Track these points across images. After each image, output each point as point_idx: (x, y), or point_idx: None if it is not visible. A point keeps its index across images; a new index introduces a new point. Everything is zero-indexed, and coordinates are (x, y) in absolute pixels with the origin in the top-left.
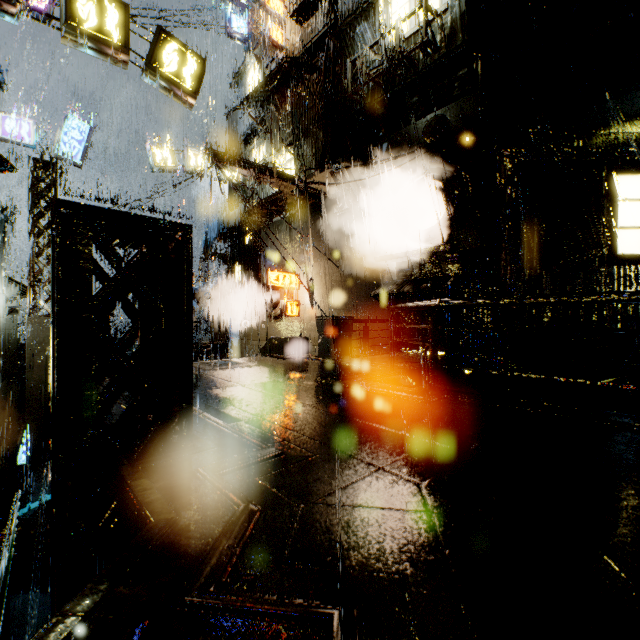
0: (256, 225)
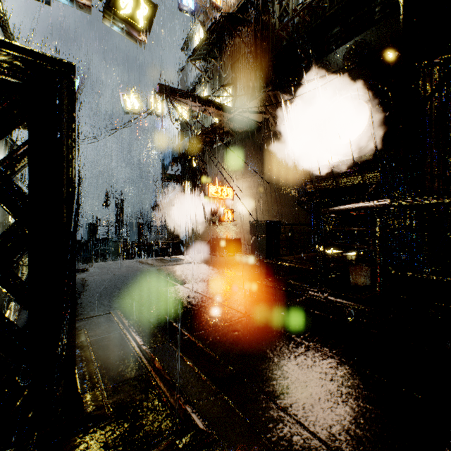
0: (200, 152)
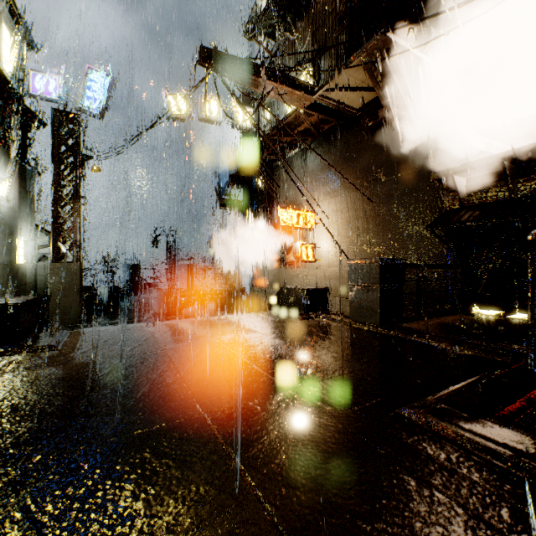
0: (268, 166)
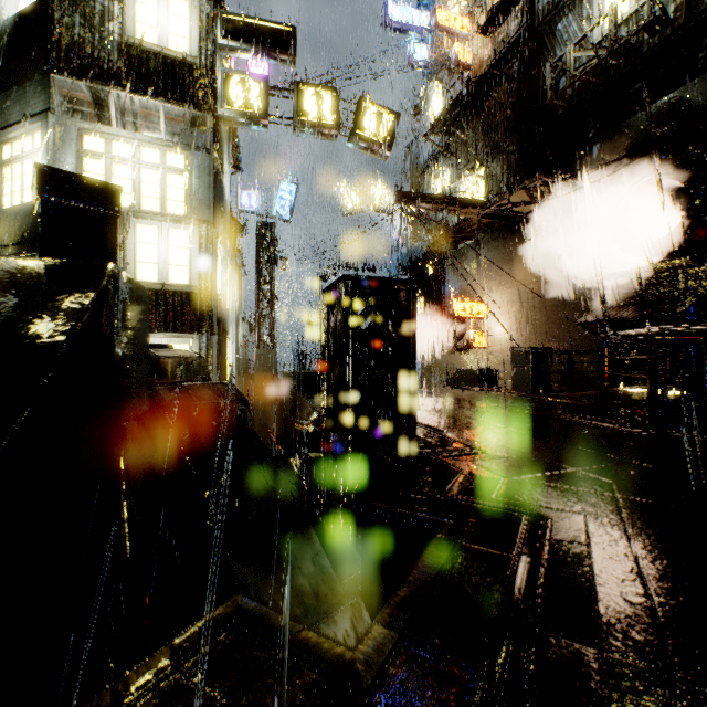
0: (439, 254)
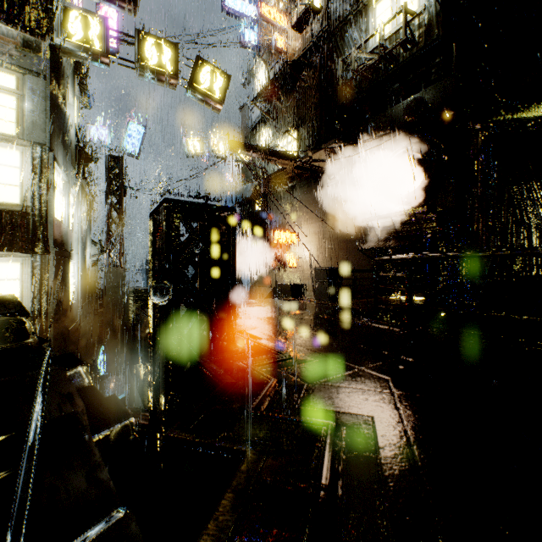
0: (264, 195)
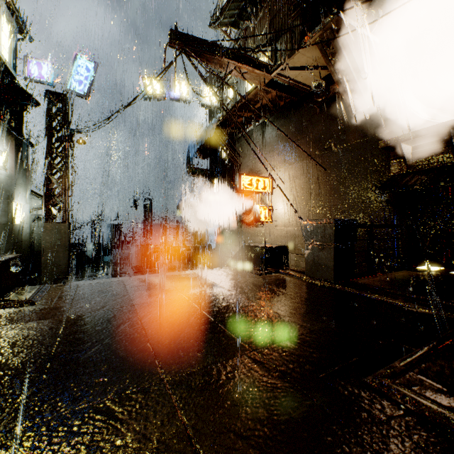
0: (230, 138)
